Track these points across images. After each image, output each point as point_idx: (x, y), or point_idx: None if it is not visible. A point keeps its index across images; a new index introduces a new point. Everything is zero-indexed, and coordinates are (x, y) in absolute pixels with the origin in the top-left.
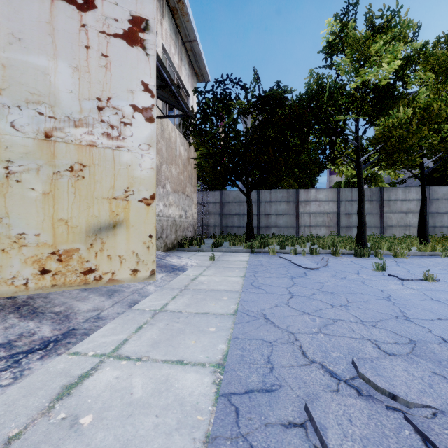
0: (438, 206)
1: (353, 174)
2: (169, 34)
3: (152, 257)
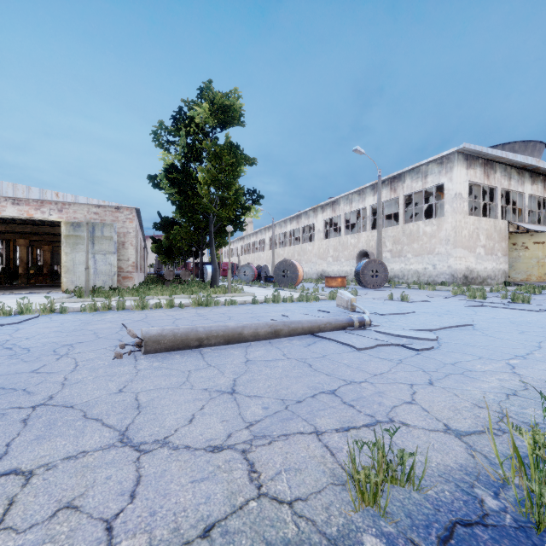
0: None
1: None
2: None
3: None
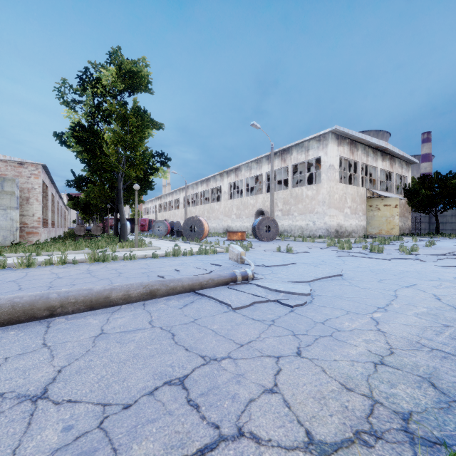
0: None
1: None
2: (397, 166)
3: (398, 232)
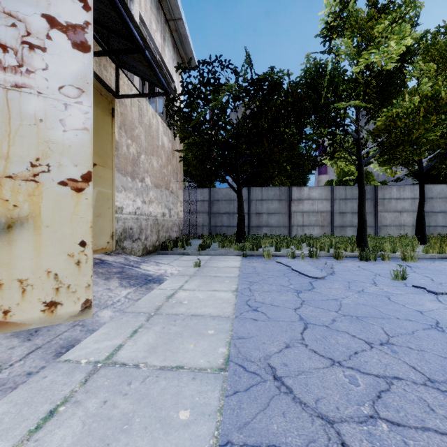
0: (432, 205)
1: (345, 173)
2: (149, 6)
3: (85, 280)
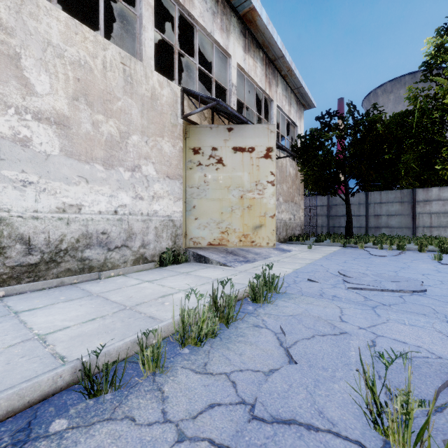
0: None
1: None
2: (281, 94)
3: (274, 238)
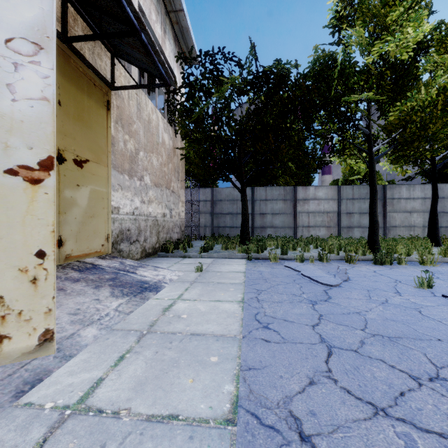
0: (444, 205)
1: (351, 172)
2: None
3: (44, 303)
